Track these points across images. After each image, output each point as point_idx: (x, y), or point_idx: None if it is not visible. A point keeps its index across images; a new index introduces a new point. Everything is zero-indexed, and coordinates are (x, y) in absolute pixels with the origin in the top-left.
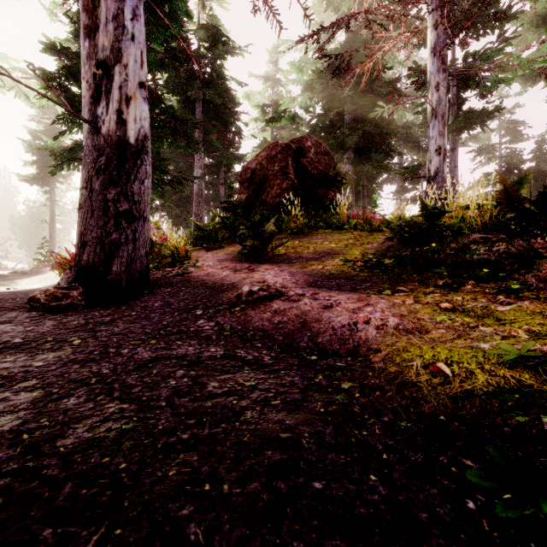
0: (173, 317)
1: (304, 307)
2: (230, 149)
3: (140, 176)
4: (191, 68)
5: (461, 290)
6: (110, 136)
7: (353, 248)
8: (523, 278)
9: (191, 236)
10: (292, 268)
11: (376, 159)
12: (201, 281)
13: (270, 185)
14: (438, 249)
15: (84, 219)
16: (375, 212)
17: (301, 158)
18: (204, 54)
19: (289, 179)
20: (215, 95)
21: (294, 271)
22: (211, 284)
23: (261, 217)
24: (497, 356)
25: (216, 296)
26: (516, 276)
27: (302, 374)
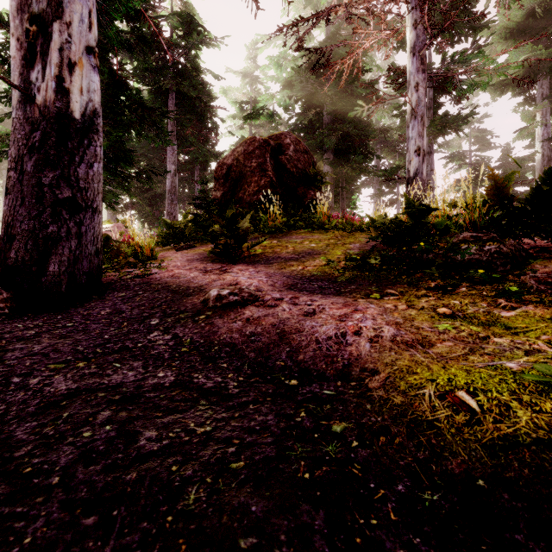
0: (120, 329)
1: (282, 314)
2: (206, 146)
3: (88, 158)
4: (163, 57)
5: (456, 293)
6: (47, 107)
7: (335, 248)
8: (518, 279)
9: (160, 234)
10: (269, 269)
11: (355, 161)
12: (163, 284)
13: (247, 181)
14: (426, 248)
15: (11, 207)
16: (355, 213)
17: (280, 155)
18: (177, 42)
19: (267, 176)
20: (190, 87)
21: (271, 272)
22: (175, 287)
23: (238, 215)
24: (533, 382)
25: (179, 301)
26: (511, 277)
27: (278, 410)
